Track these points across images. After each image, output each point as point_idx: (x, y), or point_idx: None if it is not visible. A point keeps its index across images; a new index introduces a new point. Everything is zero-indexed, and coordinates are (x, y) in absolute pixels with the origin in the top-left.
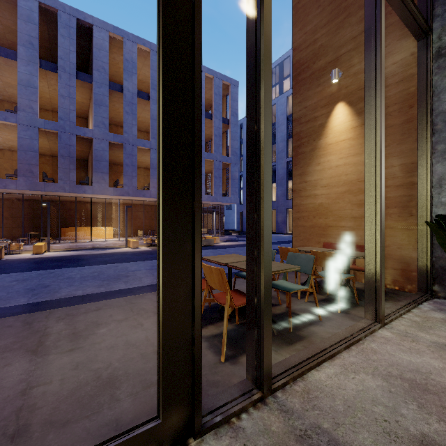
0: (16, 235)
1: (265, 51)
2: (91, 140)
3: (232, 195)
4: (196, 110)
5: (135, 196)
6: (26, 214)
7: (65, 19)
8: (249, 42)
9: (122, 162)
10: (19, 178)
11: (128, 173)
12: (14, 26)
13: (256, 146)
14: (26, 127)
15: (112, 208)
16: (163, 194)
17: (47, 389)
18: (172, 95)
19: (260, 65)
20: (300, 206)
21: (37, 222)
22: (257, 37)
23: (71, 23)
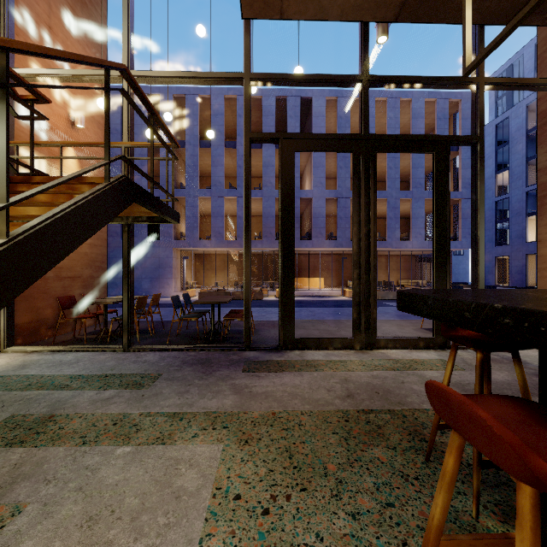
0: (252, 284)
1: (480, 199)
2: (310, 199)
3: (463, 238)
4: (448, 234)
5: (348, 247)
6: (258, 266)
7: (292, 101)
8: (472, 193)
9: (332, 213)
10: (263, 238)
11: (341, 225)
12: (255, 119)
13: (475, 240)
14: (267, 199)
15: (321, 259)
16: (435, 264)
17: (378, 336)
18: (438, 231)
19: (478, 205)
20: (545, 257)
21: (265, 273)
22: (476, 193)
23: (296, 103)
